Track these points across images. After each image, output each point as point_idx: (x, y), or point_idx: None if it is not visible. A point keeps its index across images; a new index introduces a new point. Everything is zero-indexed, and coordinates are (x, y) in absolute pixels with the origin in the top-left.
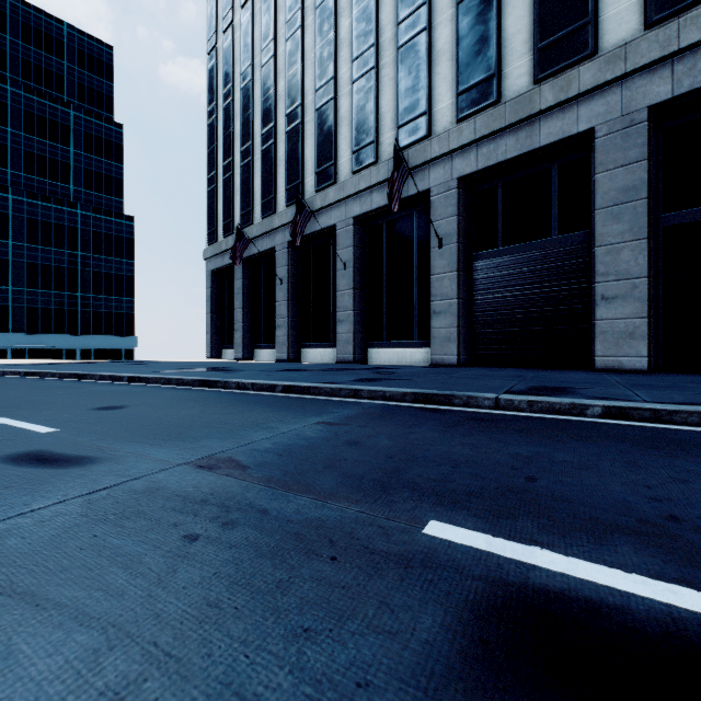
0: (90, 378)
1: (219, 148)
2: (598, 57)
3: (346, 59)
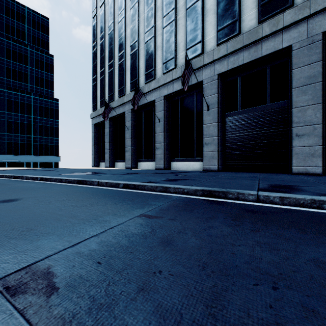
0: (21, 178)
1: (98, 64)
2: (294, 7)
3: (160, 17)
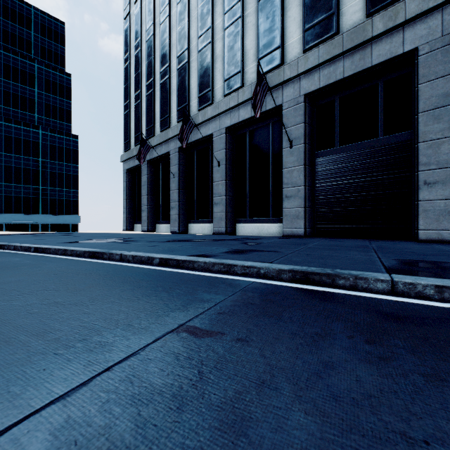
0: (6, 248)
1: (132, 84)
2: None
3: (220, 13)
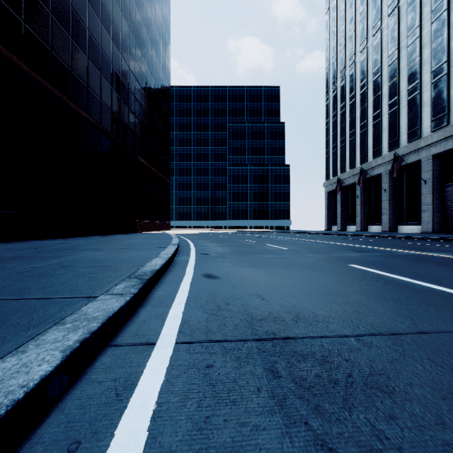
0: (299, 233)
1: (330, 138)
2: None
3: (385, 103)
